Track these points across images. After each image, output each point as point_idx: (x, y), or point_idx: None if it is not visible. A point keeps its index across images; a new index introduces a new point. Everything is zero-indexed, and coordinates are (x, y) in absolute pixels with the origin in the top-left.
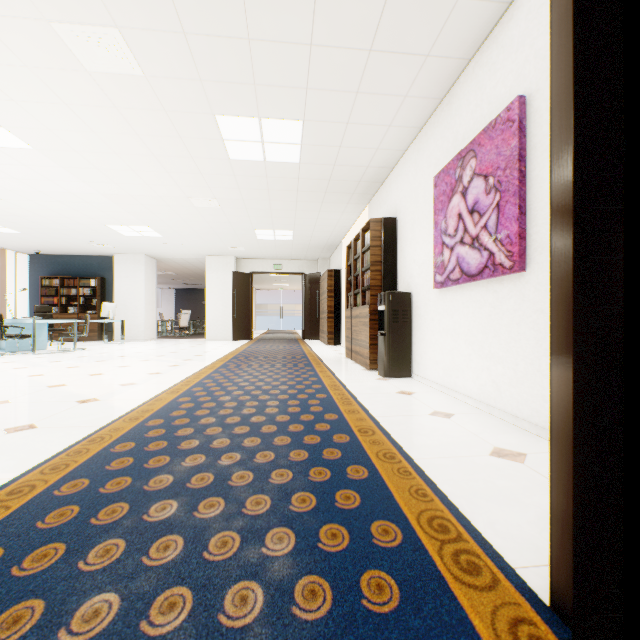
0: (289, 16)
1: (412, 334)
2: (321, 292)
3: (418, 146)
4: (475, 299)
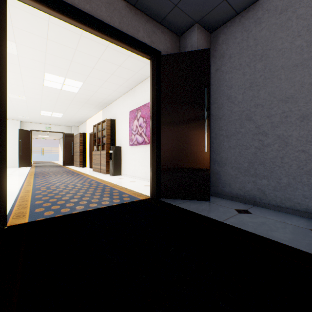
0: (88, 61)
1: (122, 160)
2: (75, 142)
3: (124, 98)
4: (141, 150)
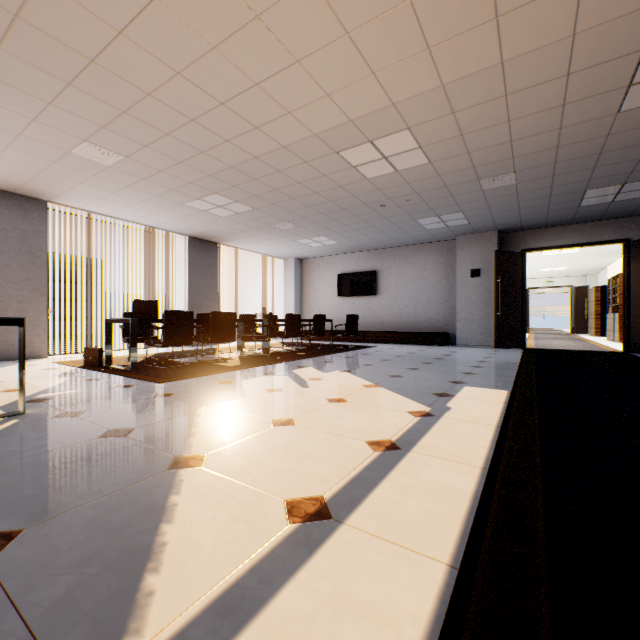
0: None
1: None
2: (588, 300)
3: None
4: None
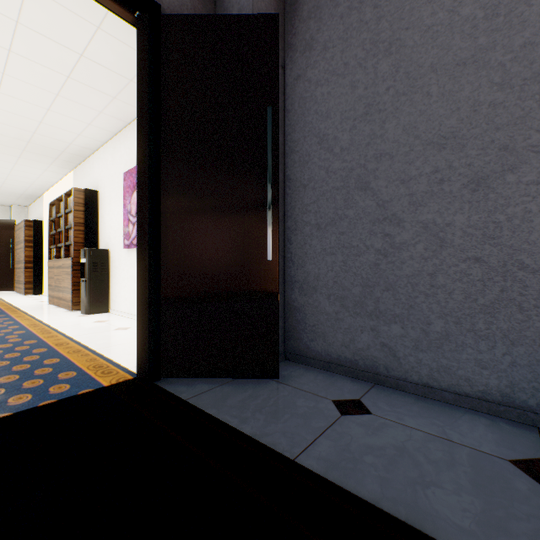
0: None
1: (110, 280)
2: (17, 241)
3: (115, 145)
4: None
